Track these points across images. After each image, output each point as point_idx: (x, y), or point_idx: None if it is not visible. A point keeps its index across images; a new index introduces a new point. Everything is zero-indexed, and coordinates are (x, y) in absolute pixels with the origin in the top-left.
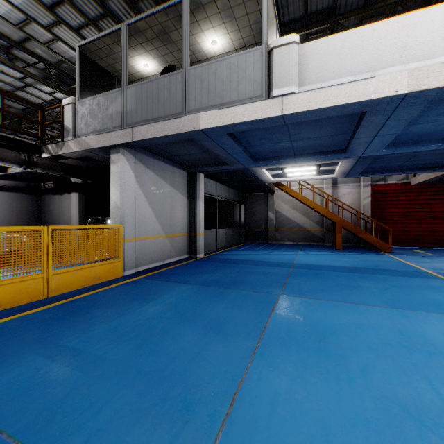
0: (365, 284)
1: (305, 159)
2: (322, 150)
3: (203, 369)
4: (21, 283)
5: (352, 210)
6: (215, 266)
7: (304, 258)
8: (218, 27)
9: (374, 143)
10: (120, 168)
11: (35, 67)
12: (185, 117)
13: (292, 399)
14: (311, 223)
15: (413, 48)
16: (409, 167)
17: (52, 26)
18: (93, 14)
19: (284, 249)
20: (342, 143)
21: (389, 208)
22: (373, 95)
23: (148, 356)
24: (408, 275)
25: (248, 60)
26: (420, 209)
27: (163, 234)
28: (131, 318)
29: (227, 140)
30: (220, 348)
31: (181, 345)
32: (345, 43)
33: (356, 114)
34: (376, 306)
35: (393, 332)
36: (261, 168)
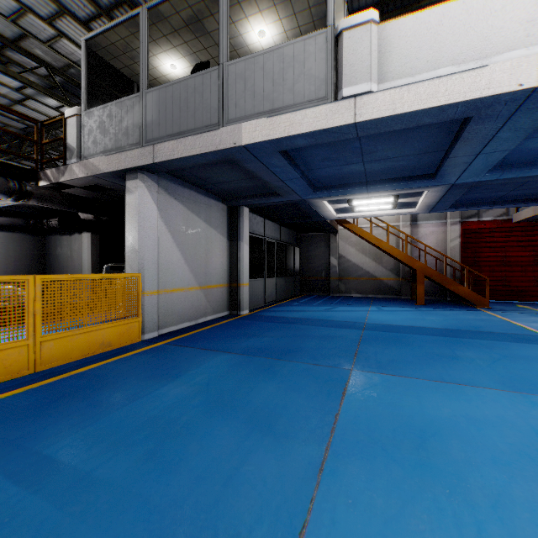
0: (465, 353)
1: (380, 187)
2: (404, 176)
3: (243, 500)
4: None
5: (436, 254)
6: (263, 327)
7: (378, 316)
8: (266, 11)
9: (476, 164)
10: (138, 199)
11: (35, 74)
12: (223, 129)
13: None
14: (384, 271)
15: None
16: (514, 198)
17: (54, 18)
18: (105, 1)
19: (350, 304)
20: (431, 166)
21: (484, 252)
22: (485, 91)
23: (161, 474)
24: (519, 340)
25: (307, 49)
26: (524, 252)
27: (196, 285)
28: (144, 406)
29: (278, 161)
30: (269, 460)
31: (212, 453)
32: (444, 20)
33: (456, 122)
34: (488, 387)
35: (523, 432)
36: (323, 201)
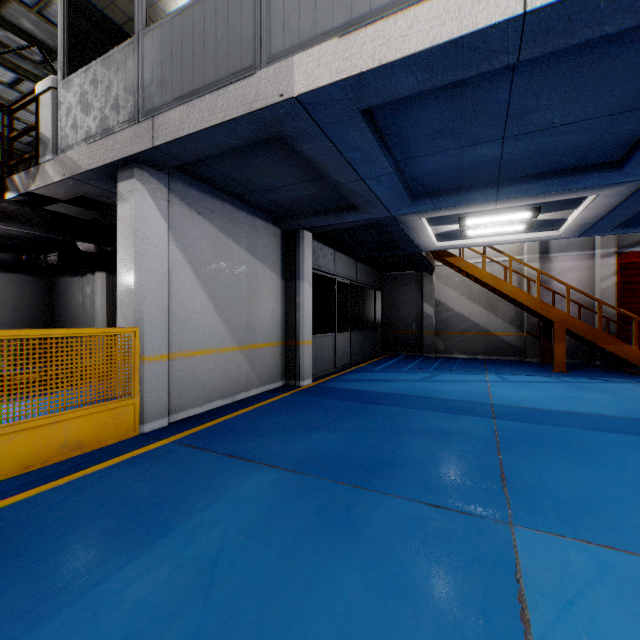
0: None
1: (521, 189)
2: (564, 167)
3: None
4: None
5: (577, 299)
6: (332, 410)
7: (506, 391)
8: None
9: None
10: (134, 210)
11: (28, 60)
12: (261, 73)
13: None
14: (501, 323)
15: None
16: None
17: None
18: None
19: (455, 369)
20: (621, 143)
21: None
22: None
23: None
24: None
25: None
26: None
27: (232, 344)
28: None
29: (359, 135)
30: None
31: None
32: None
33: None
34: None
35: None
36: (422, 218)
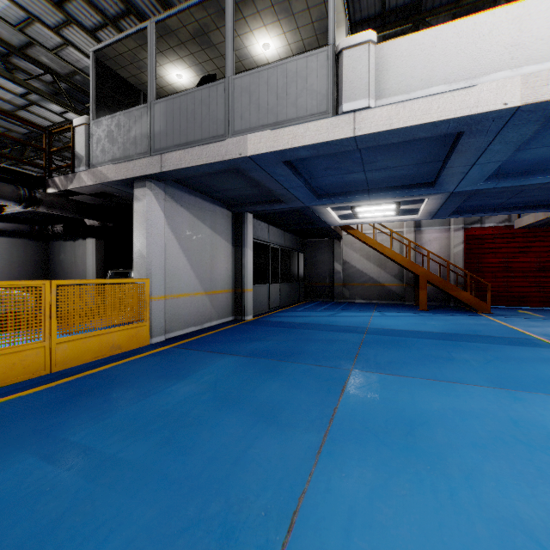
0: (461, 355)
1: (382, 195)
2: (404, 184)
3: (251, 475)
4: (15, 354)
5: (439, 260)
6: (267, 332)
7: (381, 321)
8: (271, 25)
9: (472, 174)
10: (146, 207)
11: (40, 80)
12: (229, 140)
13: (374, 521)
14: (388, 277)
15: (527, 46)
16: (514, 205)
17: (61, 27)
18: (112, 11)
19: (354, 309)
20: (430, 175)
21: (487, 258)
22: (474, 109)
23: (177, 455)
24: (514, 343)
25: (309, 65)
26: (526, 258)
27: (201, 290)
28: (157, 402)
29: (282, 170)
30: (273, 444)
31: (222, 439)
32: (436, 42)
33: (450, 135)
34: (477, 385)
35: (503, 422)
36: (326, 207)
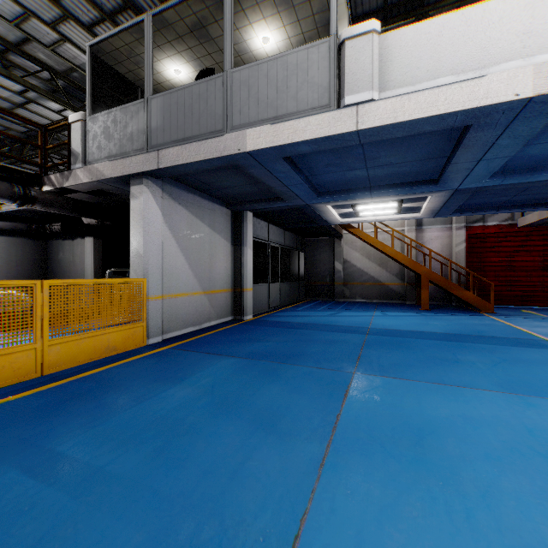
0: (467, 357)
1: (384, 192)
2: (407, 181)
3: (248, 492)
4: (4, 357)
5: (441, 259)
6: (267, 332)
7: (382, 321)
8: (270, 18)
9: (478, 170)
10: (142, 205)
11: (37, 77)
12: (227, 136)
13: (384, 547)
14: (389, 276)
15: (539, 34)
16: (518, 203)
17: (57, 23)
18: (109, 6)
19: (354, 309)
20: (433, 171)
21: (489, 256)
22: (483, 100)
23: (170, 468)
24: (521, 344)
25: (310, 57)
26: (529, 257)
27: (200, 290)
28: (151, 408)
29: (282, 166)
30: (273, 456)
31: (218, 450)
32: (443, 31)
33: (457, 129)
34: (486, 389)
35: (517, 431)
36: (327, 205)
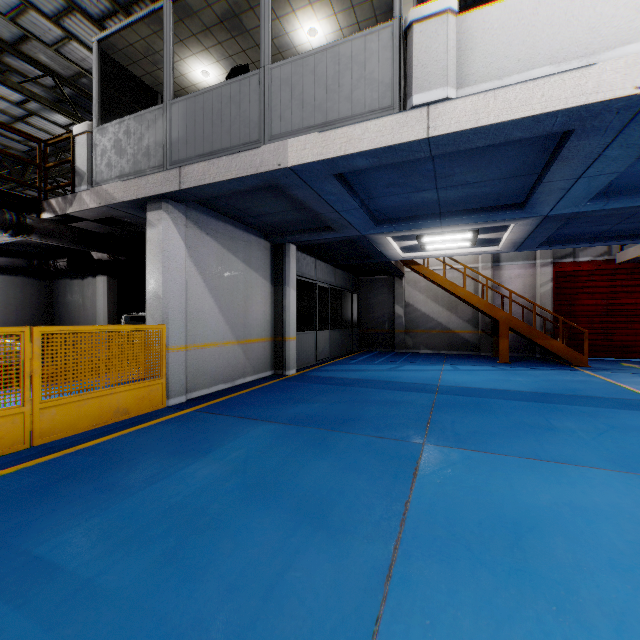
0: (563, 423)
1: (457, 220)
2: (486, 206)
3: (289, 619)
4: None
5: (522, 302)
6: (314, 390)
7: (454, 376)
8: (318, 4)
9: (575, 190)
10: (161, 234)
11: (39, 84)
12: (264, 147)
13: None
14: (460, 322)
15: None
16: (619, 234)
17: (61, 16)
18: None
19: (419, 361)
20: (519, 193)
21: (581, 299)
22: (592, 96)
23: (183, 582)
24: (628, 406)
25: (368, 47)
26: (630, 300)
27: (232, 339)
28: (164, 491)
29: (333, 187)
30: (322, 563)
31: (248, 554)
32: (539, 8)
33: (553, 136)
34: (595, 467)
35: None
36: (386, 237)
